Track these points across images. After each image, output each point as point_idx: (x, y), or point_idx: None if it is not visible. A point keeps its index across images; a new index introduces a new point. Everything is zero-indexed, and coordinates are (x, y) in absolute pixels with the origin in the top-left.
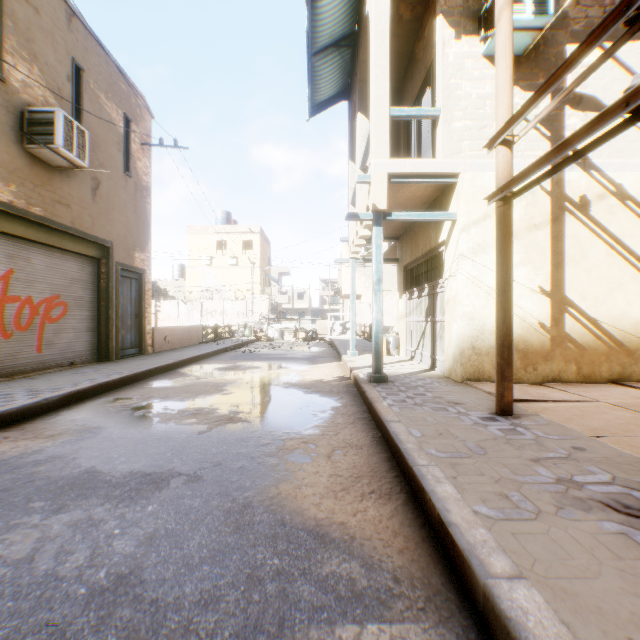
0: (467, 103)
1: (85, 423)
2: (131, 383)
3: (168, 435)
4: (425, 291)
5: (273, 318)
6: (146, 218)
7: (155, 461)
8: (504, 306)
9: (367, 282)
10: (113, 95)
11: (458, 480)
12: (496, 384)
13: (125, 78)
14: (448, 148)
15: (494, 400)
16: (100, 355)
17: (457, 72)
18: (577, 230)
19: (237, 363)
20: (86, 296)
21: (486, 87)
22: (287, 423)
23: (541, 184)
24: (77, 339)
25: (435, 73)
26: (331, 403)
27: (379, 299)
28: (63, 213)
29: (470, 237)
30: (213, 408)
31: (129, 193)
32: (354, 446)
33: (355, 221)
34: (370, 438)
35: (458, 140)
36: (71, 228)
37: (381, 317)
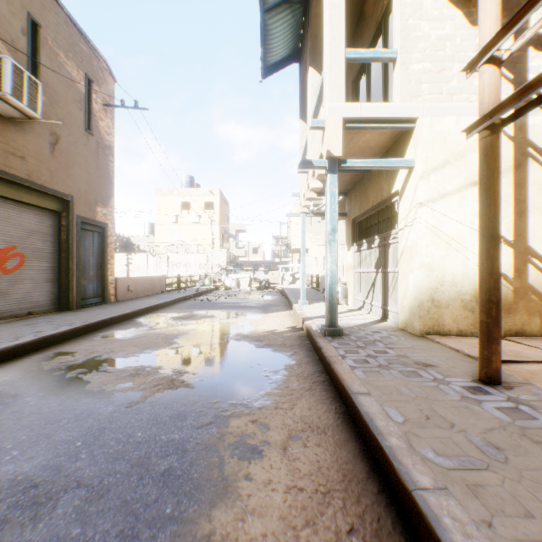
0: (426, 45)
1: (4, 389)
2: (82, 334)
3: (91, 408)
4: (375, 242)
5: (230, 269)
6: (109, 175)
7: (56, 456)
8: (491, 254)
9: (313, 238)
10: (74, 55)
11: (497, 530)
12: (480, 346)
13: (86, 41)
14: (406, 92)
15: (466, 360)
16: (61, 305)
17: (415, 12)
18: (541, 177)
19: (193, 312)
20: (45, 248)
21: (445, 28)
22: (235, 389)
23: (503, 129)
24: (35, 289)
25: (386, 27)
26: (284, 360)
27: (334, 249)
28: (17, 165)
29: (429, 184)
30: (156, 367)
31: (91, 150)
32: (315, 428)
33: (306, 175)
34: (333, 414)
35: (416, 83)
36: (26, 180)
37: (336, 268)
